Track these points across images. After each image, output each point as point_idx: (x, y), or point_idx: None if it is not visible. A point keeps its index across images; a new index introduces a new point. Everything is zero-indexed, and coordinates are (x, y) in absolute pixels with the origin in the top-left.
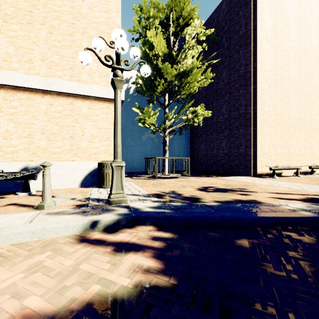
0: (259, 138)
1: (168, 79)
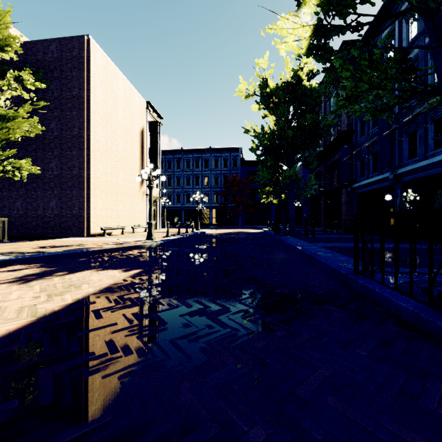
0: (93, 201)
1: None
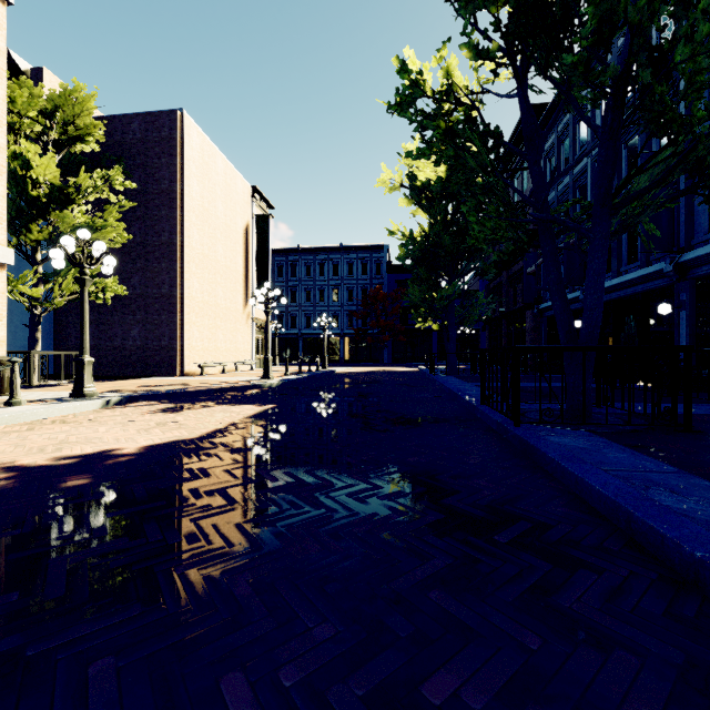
0: (187, 329)
1: (61, 229)
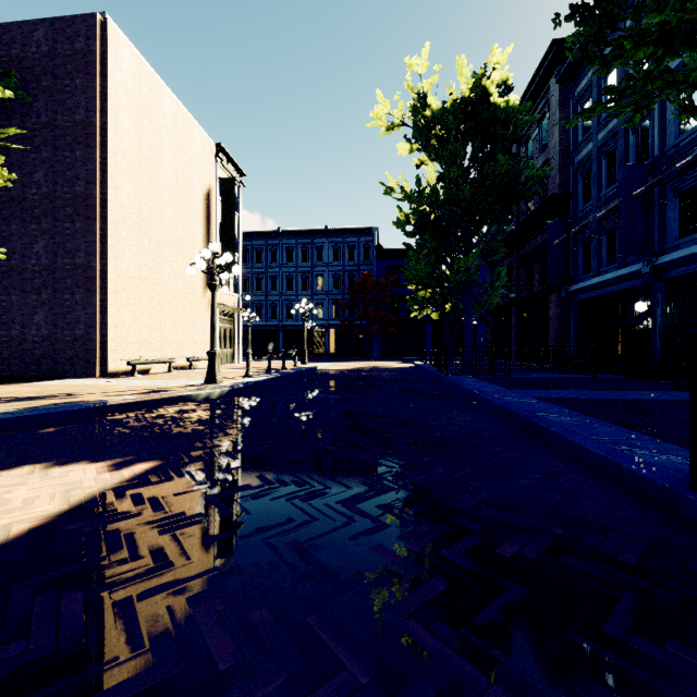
0: (113, 313)
1: None
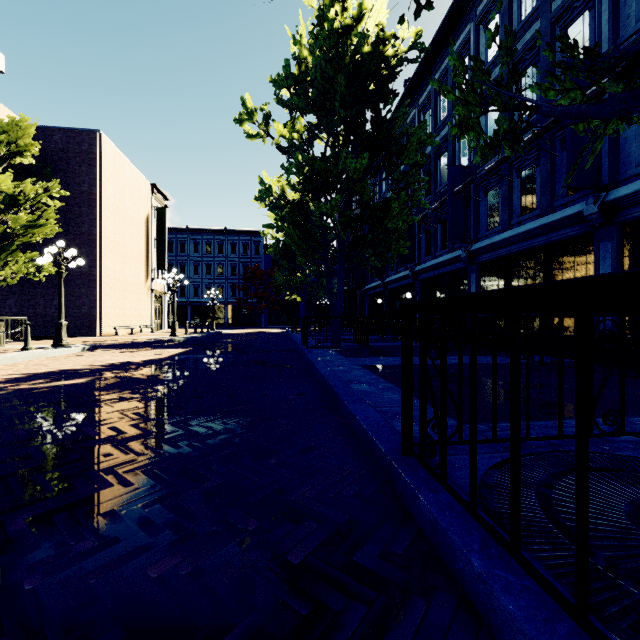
0: (104, 300)
1: (13, 226)
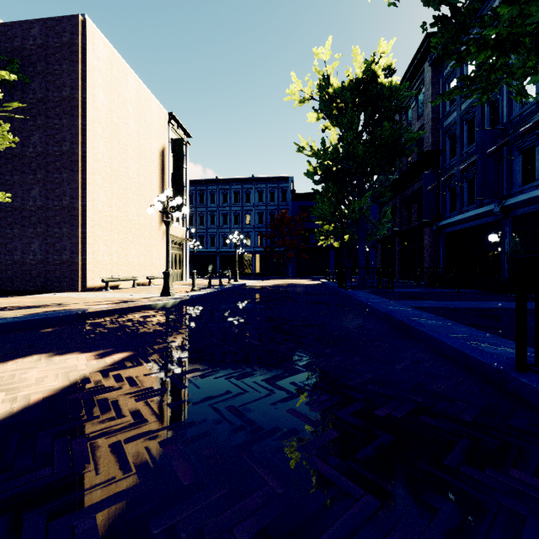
0: (91, 243)
1: None
